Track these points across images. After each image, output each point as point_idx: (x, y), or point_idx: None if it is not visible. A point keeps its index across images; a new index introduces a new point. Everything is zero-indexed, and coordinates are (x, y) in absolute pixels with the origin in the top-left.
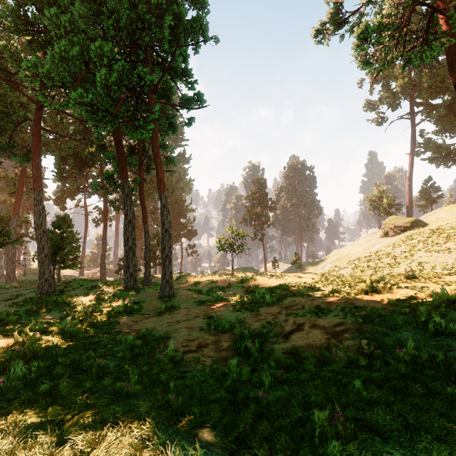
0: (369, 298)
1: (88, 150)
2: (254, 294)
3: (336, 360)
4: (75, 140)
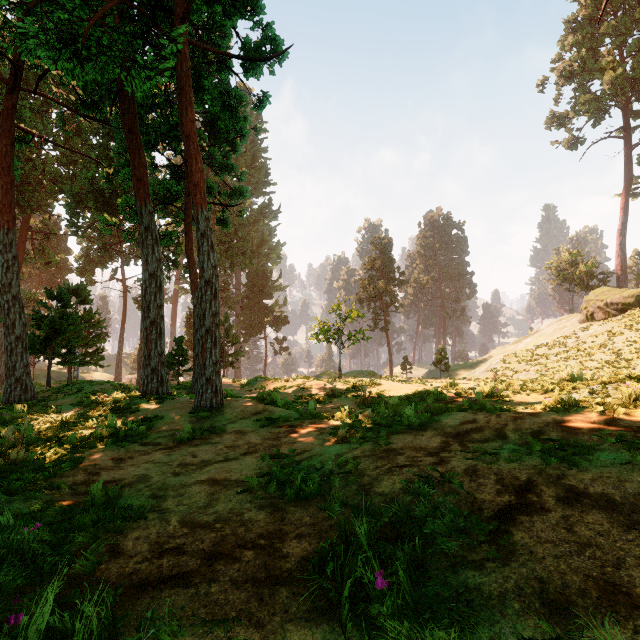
0: None
1: (104, 173)
2: (376, 408)
3: None
4: (81, 153)
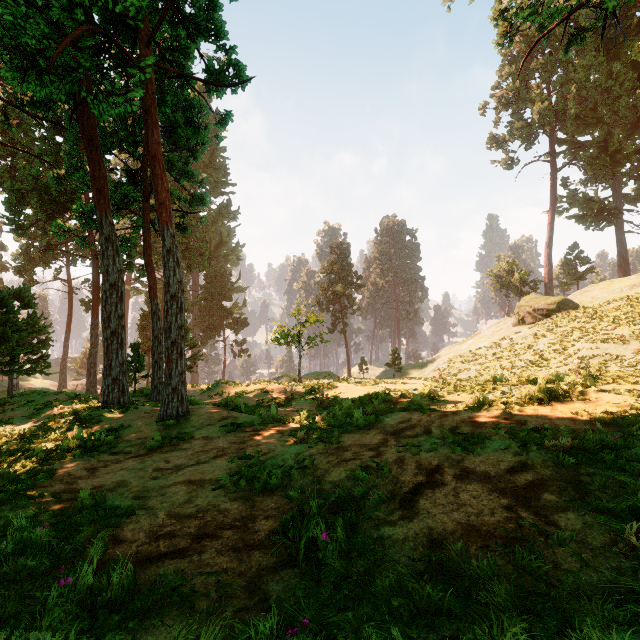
0: (548, 410)
1: (53, 173)
2: (332, 410)
3: (566, 583)
4: (28, 152)
